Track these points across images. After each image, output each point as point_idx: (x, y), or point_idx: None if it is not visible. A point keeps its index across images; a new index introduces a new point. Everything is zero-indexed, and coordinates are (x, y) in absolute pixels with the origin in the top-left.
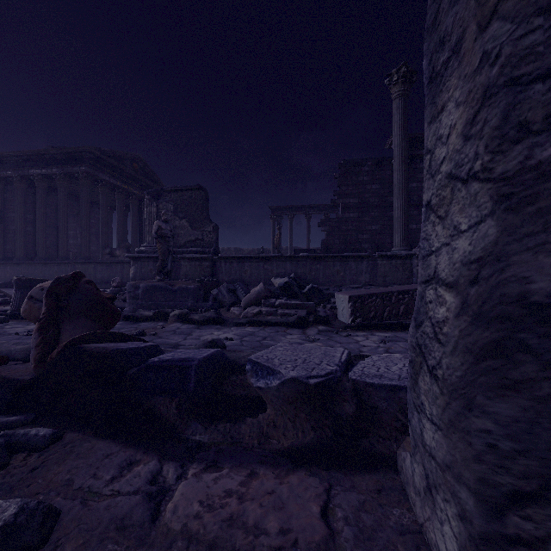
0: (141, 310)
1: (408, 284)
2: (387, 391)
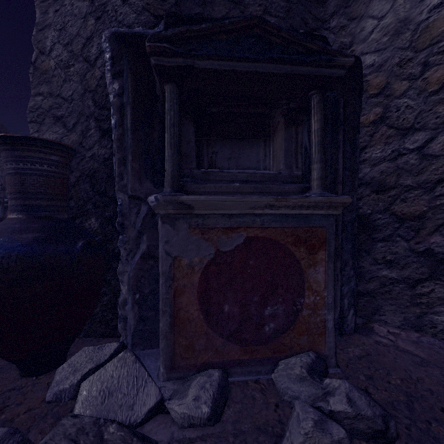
0: None
1: None
2: None
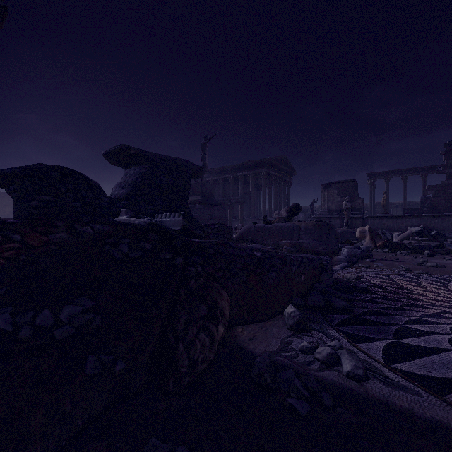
0: None
1: None
2: None
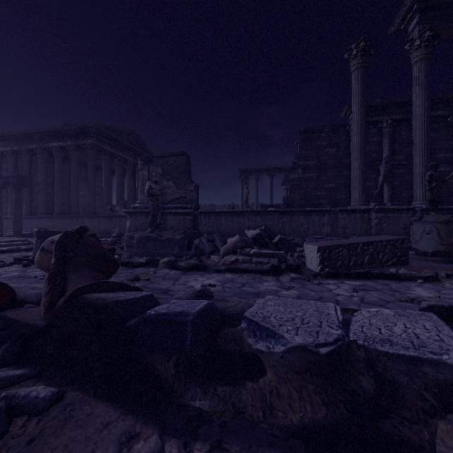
0: (136, 257)
1: (366, 235)
2: (406, 363)
